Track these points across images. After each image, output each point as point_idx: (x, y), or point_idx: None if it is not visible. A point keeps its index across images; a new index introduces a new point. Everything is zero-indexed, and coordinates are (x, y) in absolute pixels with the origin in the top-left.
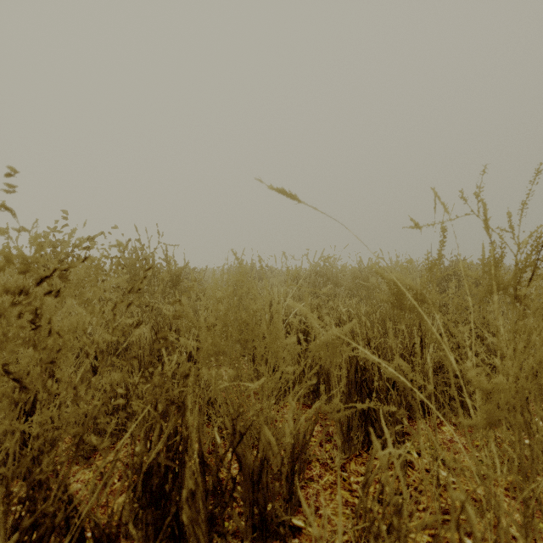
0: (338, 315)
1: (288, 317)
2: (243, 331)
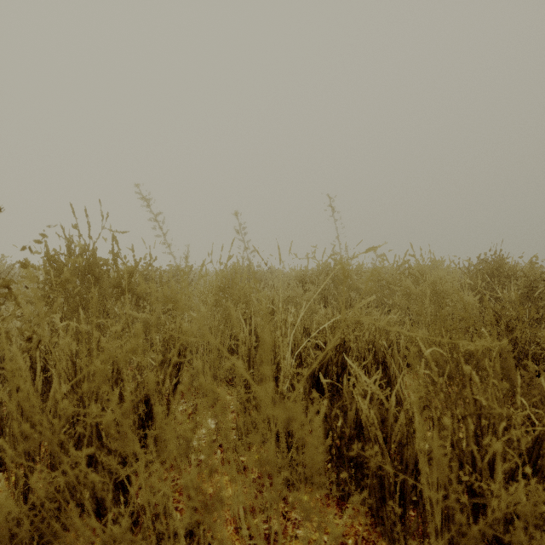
0: (372, 336)
1: (297, 341)
2: (234, 352)
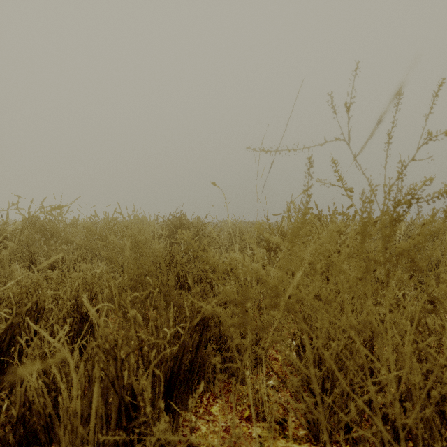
0: (69, 292)
1: None
2: None
